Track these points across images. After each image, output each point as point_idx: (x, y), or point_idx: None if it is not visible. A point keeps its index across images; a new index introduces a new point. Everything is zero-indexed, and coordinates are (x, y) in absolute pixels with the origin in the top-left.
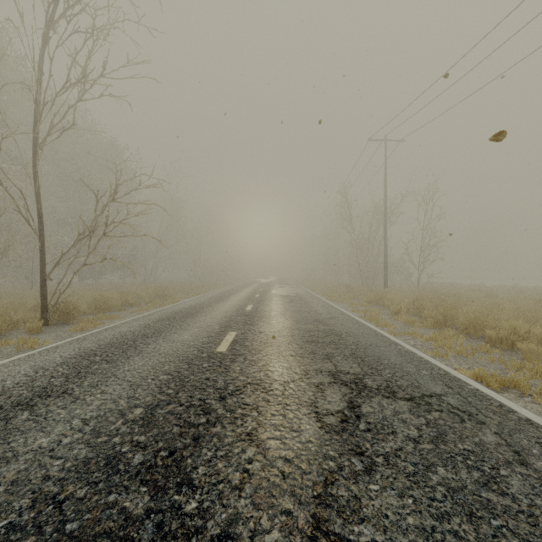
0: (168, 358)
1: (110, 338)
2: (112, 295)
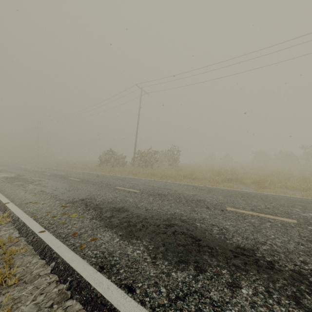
0: None
1: None
2: None
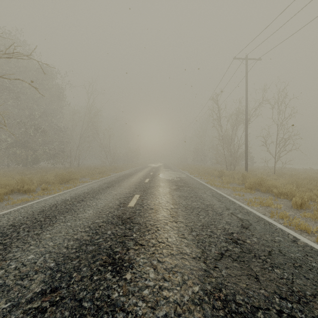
0: None
1: None
2: (8, 182)
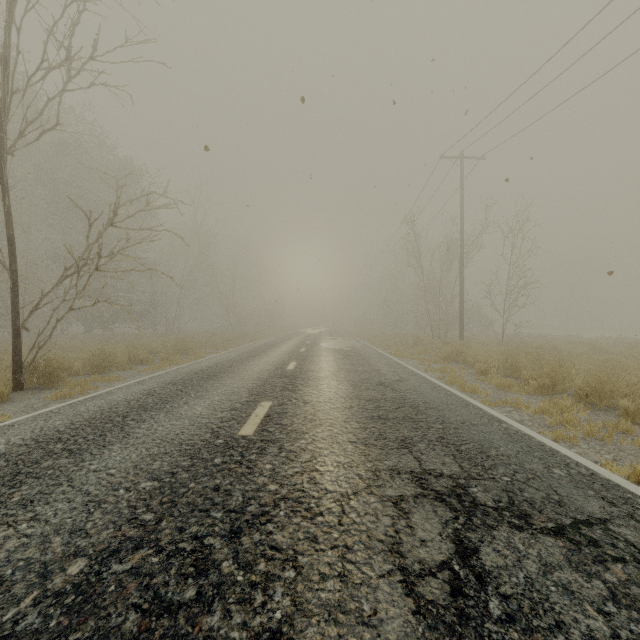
0: (164, 447)
1: (93, 411)
2: (117, 350)
